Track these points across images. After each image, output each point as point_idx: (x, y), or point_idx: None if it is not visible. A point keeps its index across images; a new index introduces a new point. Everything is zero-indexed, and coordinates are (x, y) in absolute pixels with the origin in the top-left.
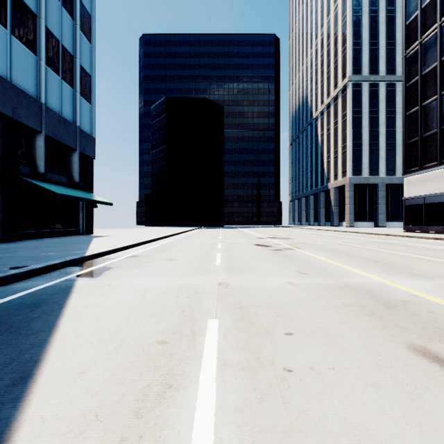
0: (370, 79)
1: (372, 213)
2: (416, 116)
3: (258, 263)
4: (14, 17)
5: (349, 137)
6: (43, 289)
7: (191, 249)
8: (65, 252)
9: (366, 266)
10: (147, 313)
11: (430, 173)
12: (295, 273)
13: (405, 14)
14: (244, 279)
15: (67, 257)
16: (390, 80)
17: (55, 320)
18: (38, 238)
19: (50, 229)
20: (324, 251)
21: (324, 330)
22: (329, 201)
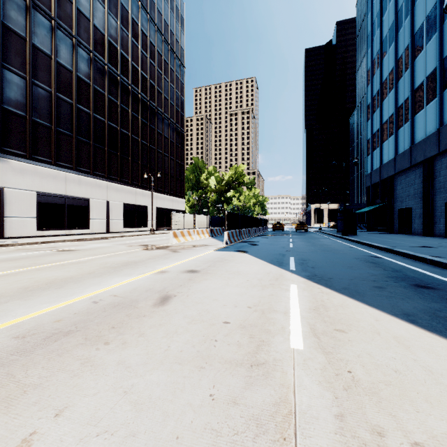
0: None
1: None
2: None
3: None
4: None
5: None
6: None
7: None
8: None
9: None
10: (413, 378)
11: None
12: None
13: None
14: None
15: None
16: None
17: None
18: None
19: None
20: None
21: (194, 321)
22: None
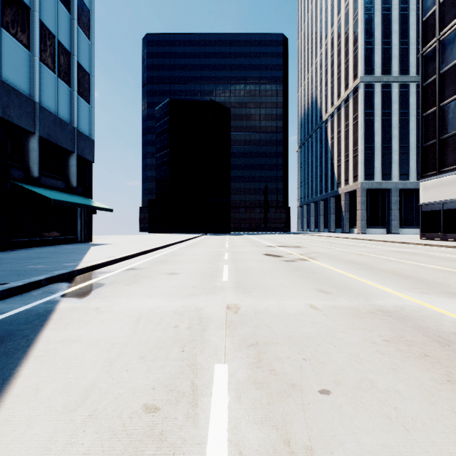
0: (382, 79)
1: (384, 219)
2: (434, 117)
3: (270, 278)
4: (4, 9)
5: (360, 139)
6: (16, 315)
7: (196, 260)
8: (55, 265)
9: (394, 281)
10: (136, 353)
11: (449, 178)
12: (314, 292)
13: (422, 9)
14: (256, 300)
15: (55, 271)
16: (404, 80)
17: (15, 367)
18: (32, 247)
19: (45, 237)
20: (341, 262)
21: (370, 385)
22: (340, 207)
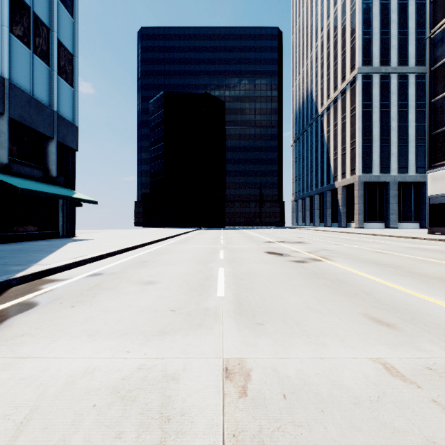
0: (380, 70)
1: (382, 213)
2: (444, 103)
3: (285, 291)
4: None
5: (358, 132)
6: None
7: (184, 260)
8: None
9: None
10: None
11: None
12: (367, 324)
13: None
14: (277, 346)
15: None
16: (403, 71)
17: None
18: (0, 244)
19: (18, 232)
20: (365, 264)
21: None
22: (336, 201)
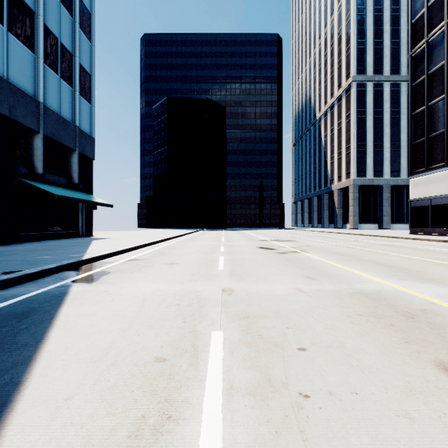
0: (374, 79)
1: (376, 215)
2: (422, 116)
3: (263, 267)
4: (11, 14)
5: (353, 137)
6: (35, 296)
7: (193, 252)
8: (62, 256)
9: (376, 270)
10: (145, 324)
11: (437, 174)
12: (302, 278)
13: (411, 12)
14: (249, 284)
15: (63, 261)
16: (395, 80)
17: (44, 333)
18: (36, 241)
19: (48, 232)
20: (330, 254)
21: (340, 345)
22: (333, 203)
